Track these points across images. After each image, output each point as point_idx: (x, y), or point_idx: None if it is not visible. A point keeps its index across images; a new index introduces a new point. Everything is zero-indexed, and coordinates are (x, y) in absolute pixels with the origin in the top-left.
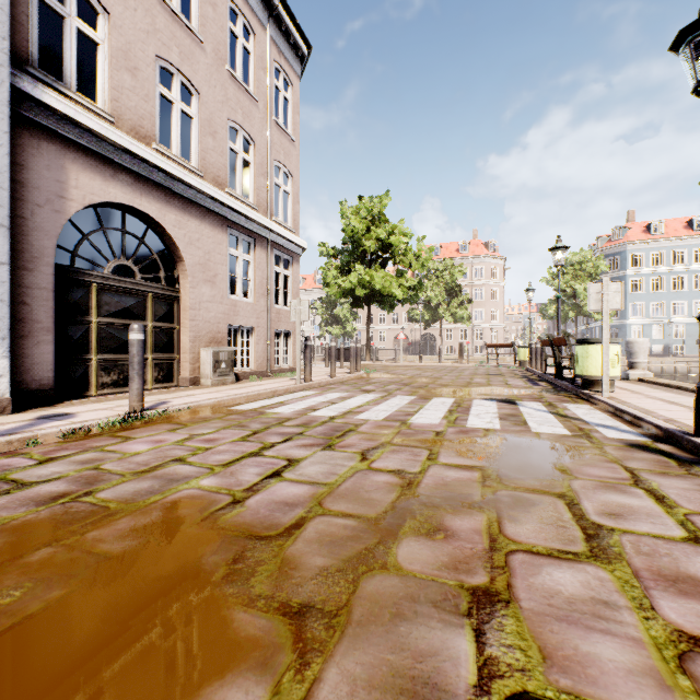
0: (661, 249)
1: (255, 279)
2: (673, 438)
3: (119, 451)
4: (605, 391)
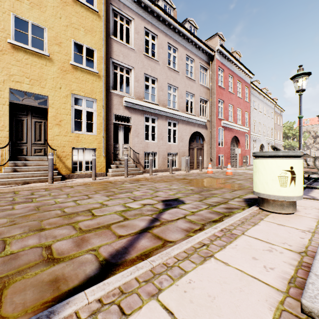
0: None
1: None
2: None
3: None
4: None
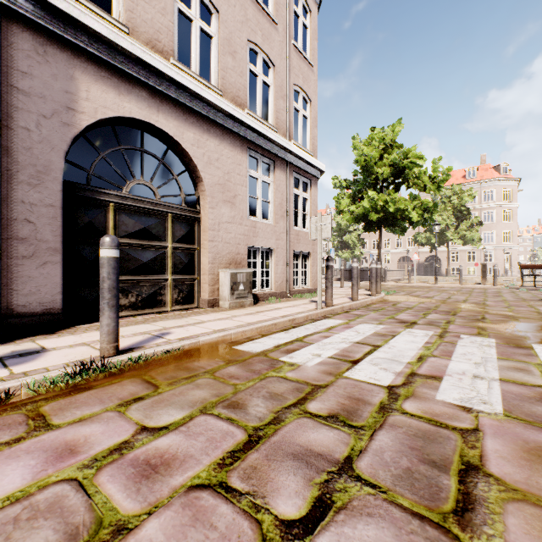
0: None
1: (274, 201)
2: None
3: None
4: None
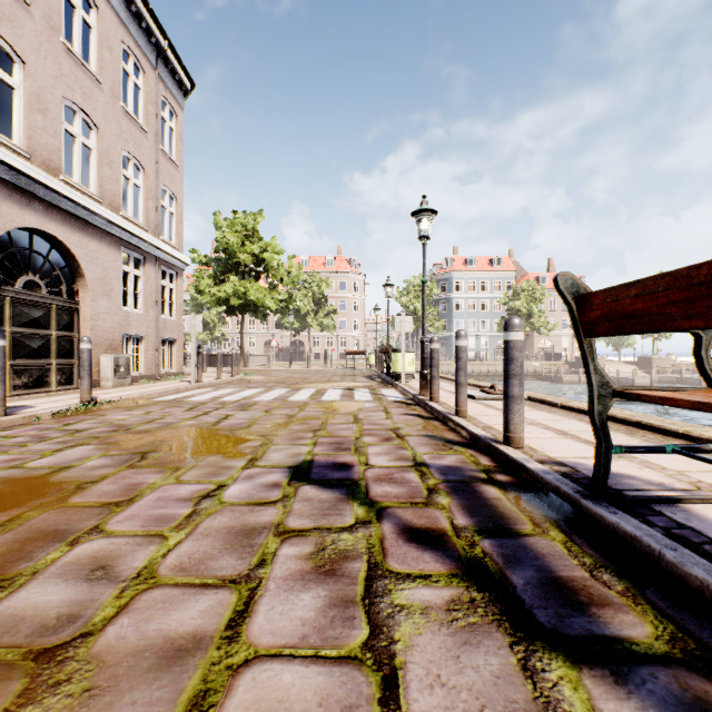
0: (474, 279)
1: (145, 292)
2: (414, 397)
3: (111, 419)
4: (403, 380)
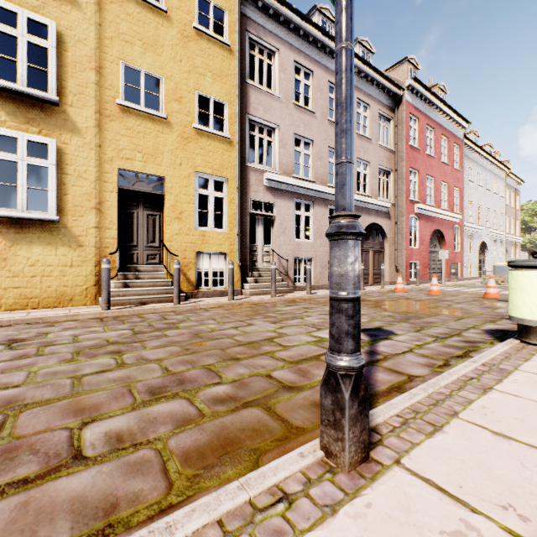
0: None
1: (513, 252)
2: None
3: None
4: None
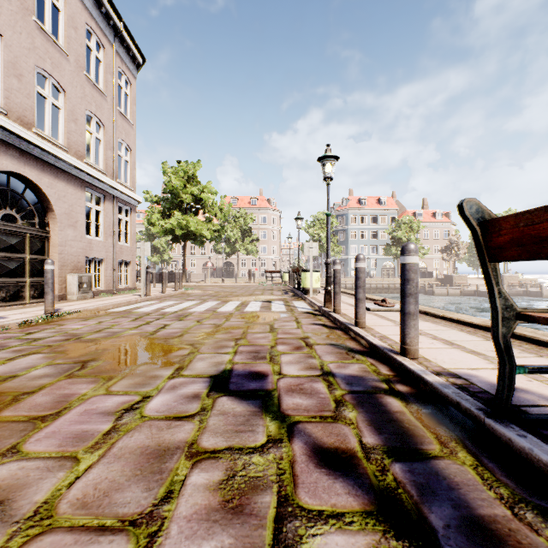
0: (365, 214)
1: (104, 224)
2: (320, 309)
3: (67, 328)
4: (311, 294)
